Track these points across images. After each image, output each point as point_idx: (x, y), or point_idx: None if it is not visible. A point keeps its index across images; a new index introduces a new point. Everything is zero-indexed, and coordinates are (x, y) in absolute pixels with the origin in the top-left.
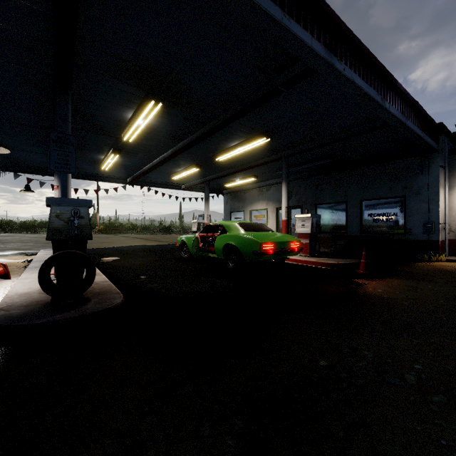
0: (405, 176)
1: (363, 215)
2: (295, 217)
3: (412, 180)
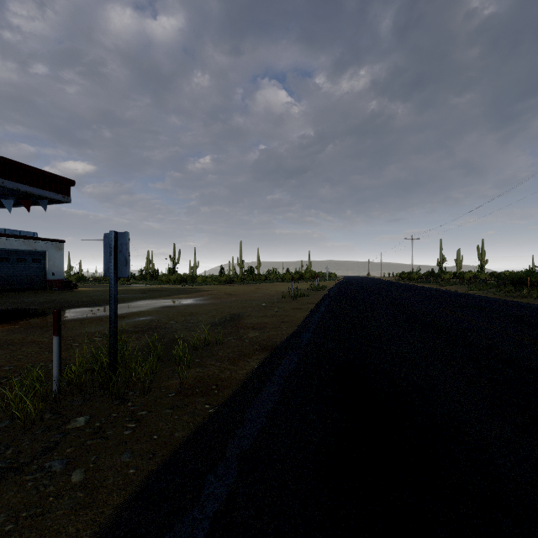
0: None
1: None
2: None
3: None
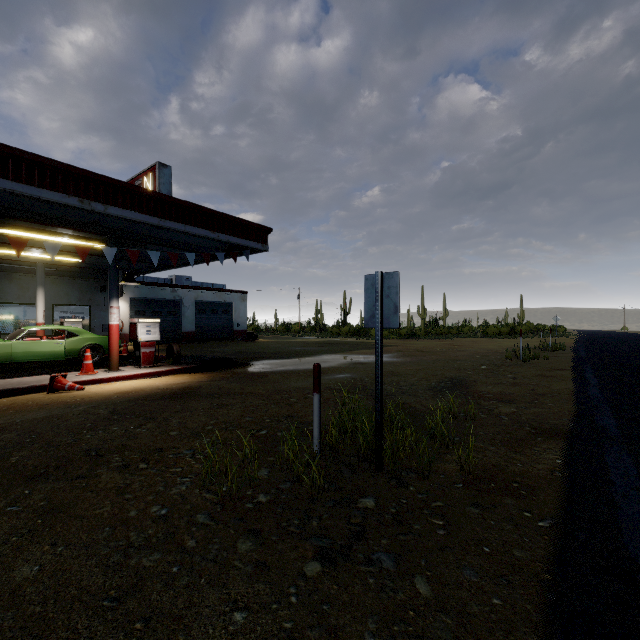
0: (91, 291)
1: (56, 317)
2: (66, 321)
3: (96, 295)
